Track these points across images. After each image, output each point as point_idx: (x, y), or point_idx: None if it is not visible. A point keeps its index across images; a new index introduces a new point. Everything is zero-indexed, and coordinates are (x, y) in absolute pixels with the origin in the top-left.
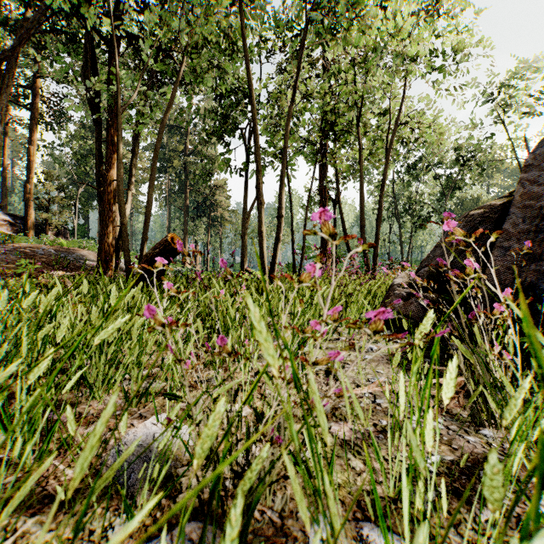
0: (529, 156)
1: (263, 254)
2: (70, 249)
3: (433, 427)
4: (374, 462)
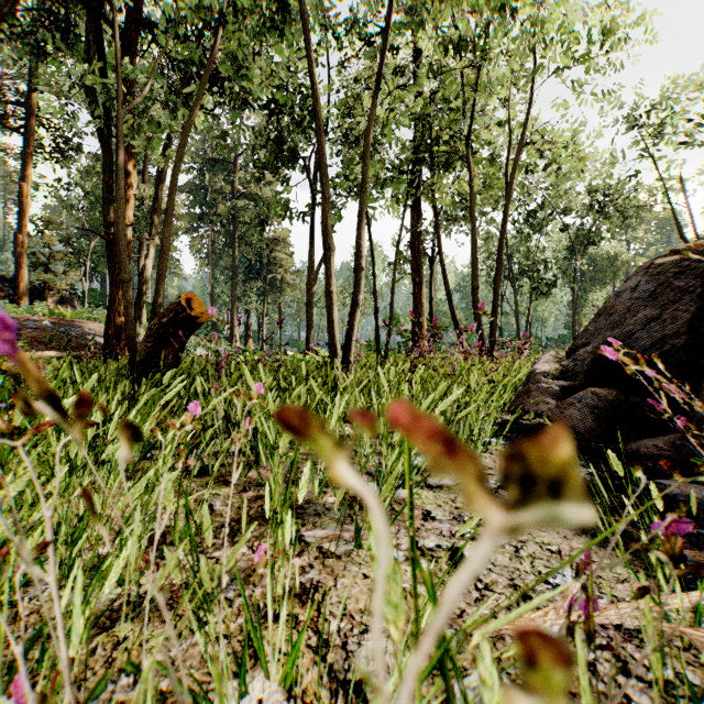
0: None
1: (333, 326)
2: (74, 321)
3: None
4: None
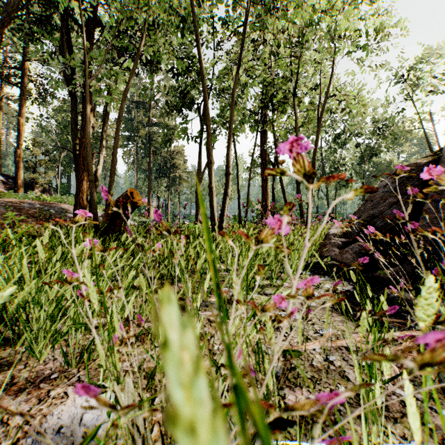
0: None
1: (213, 207)
2: (52, 203)
3: None
4: None
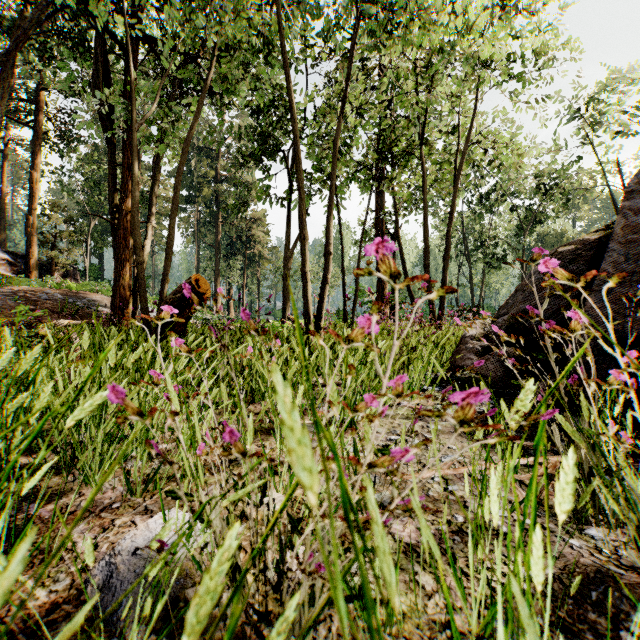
0: (632, 180)
1: (307, 300)
2: (79, 293)
3: (543, 555)
4: (449, 578)
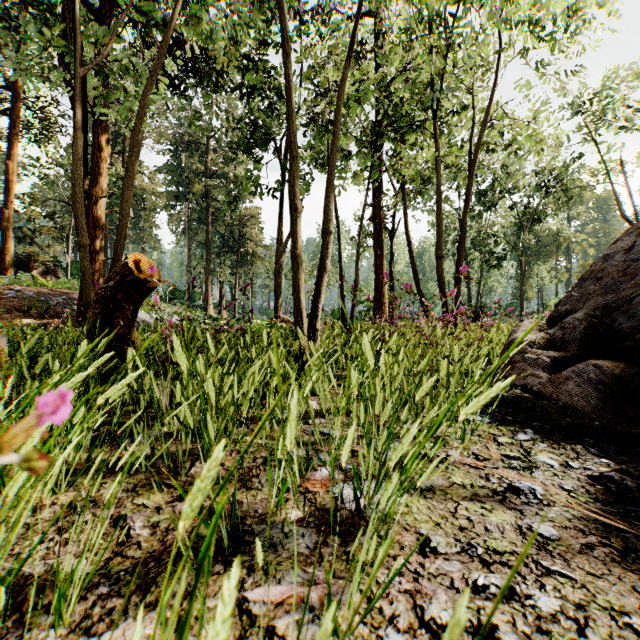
0: None
1: (298, 292)
2: (55, 291)
3: None
4: None
